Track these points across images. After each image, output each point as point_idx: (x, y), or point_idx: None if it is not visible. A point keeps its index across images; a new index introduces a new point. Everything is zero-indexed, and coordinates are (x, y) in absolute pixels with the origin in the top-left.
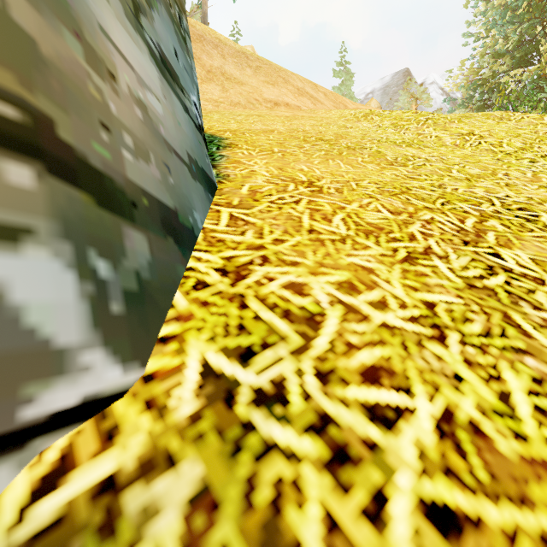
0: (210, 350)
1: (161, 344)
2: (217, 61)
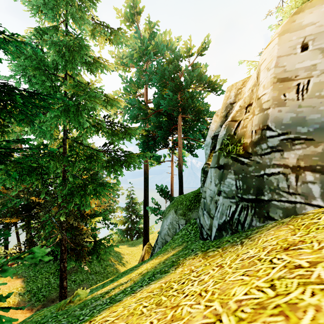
0: None
1: None
2: None
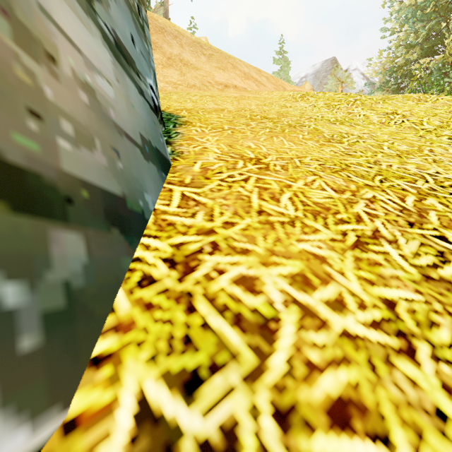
0: (149, 377)
1: (93, 369)
2: (176, 50)
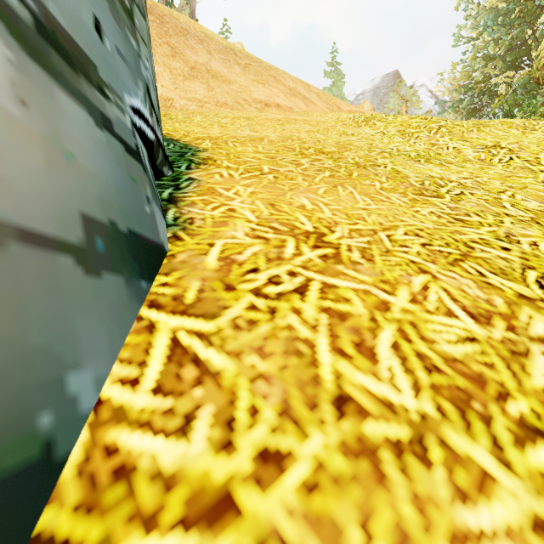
0: None
1: None
2: (202, 57)
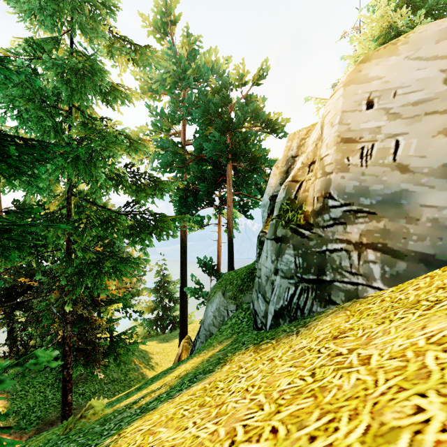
0: (392, 289)
1: (395, 286)
2: None
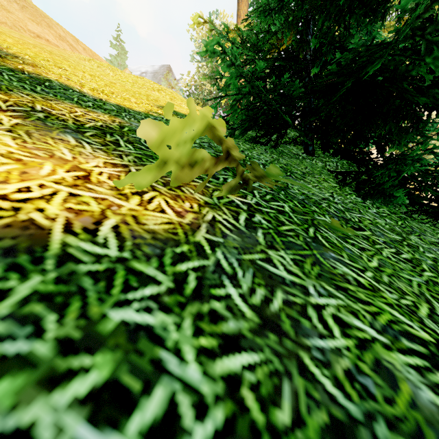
0: None
1: None
2: None
